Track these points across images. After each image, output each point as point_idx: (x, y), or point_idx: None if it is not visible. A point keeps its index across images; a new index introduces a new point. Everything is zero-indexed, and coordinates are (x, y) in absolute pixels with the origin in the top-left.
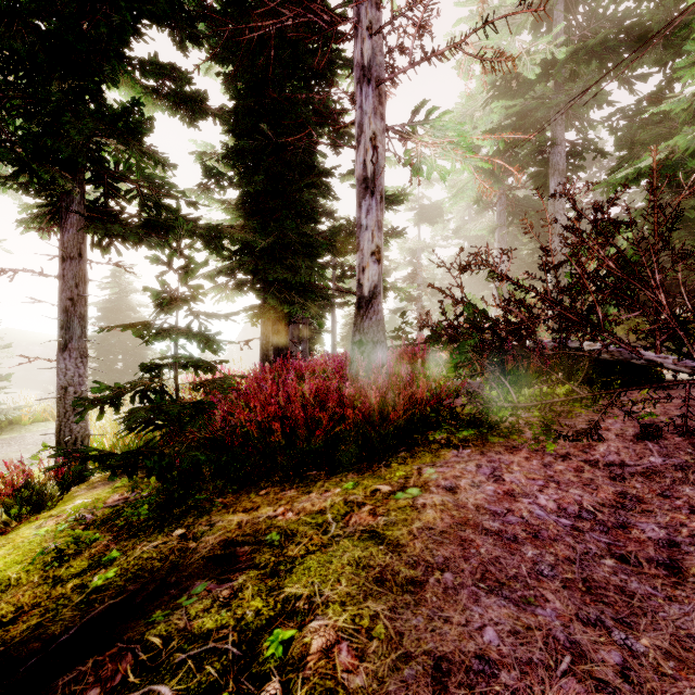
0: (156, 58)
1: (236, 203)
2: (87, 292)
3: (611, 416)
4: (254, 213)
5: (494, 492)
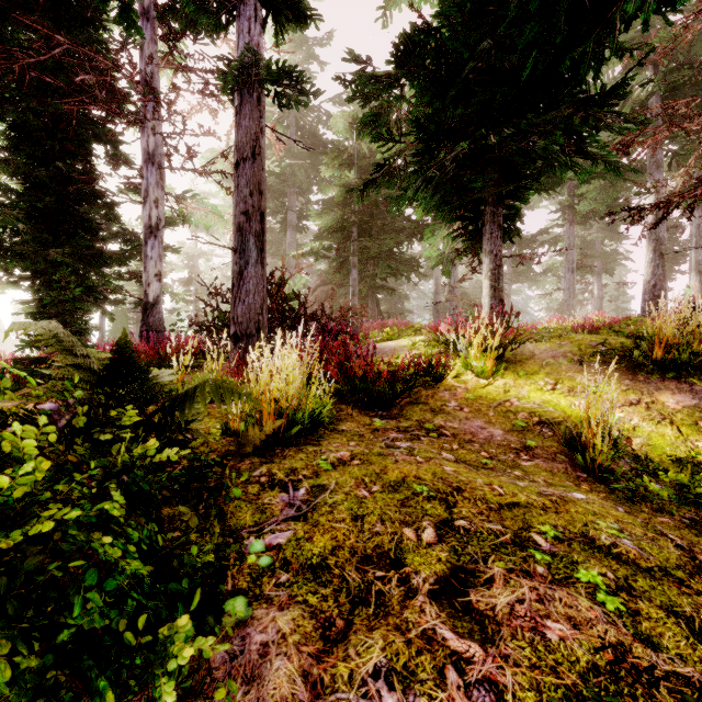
0: None
1: (21, 212)
2: None
3: None
4: (37, 220)
5: None
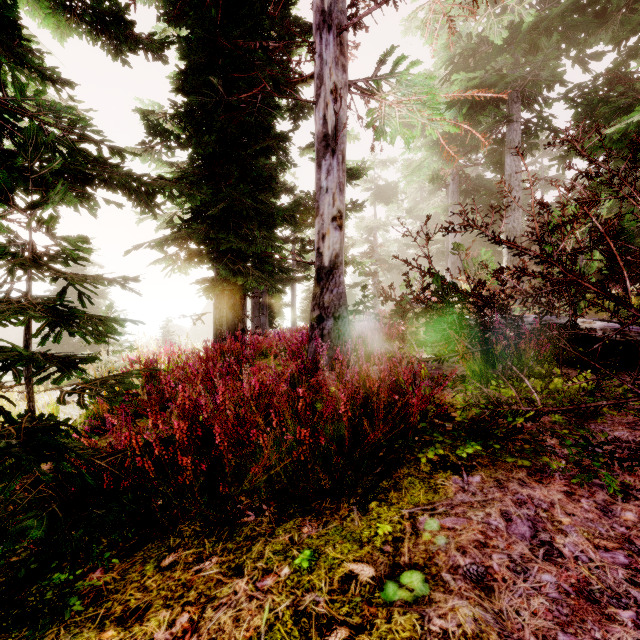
0: None
1: (185, 167)
2: None
3: None
4: (207, 179)
5: (558, 591)
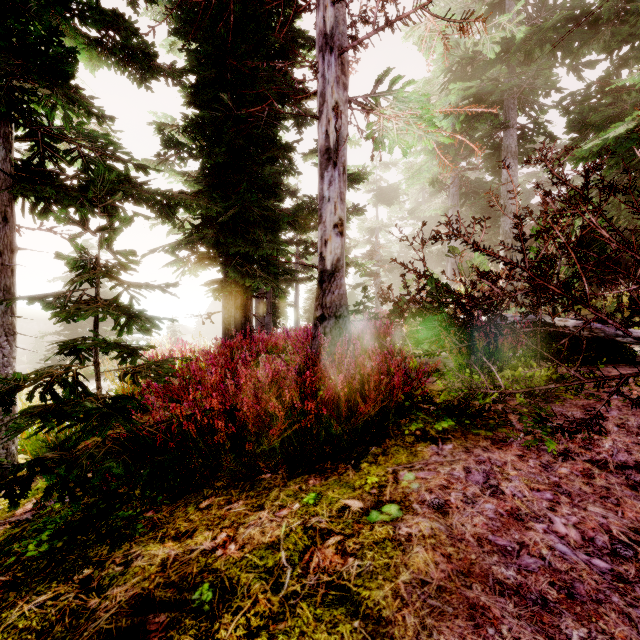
0: (98, 3)
1: (197, 176)
2: (14, 261)
3: (601, 401)
4: (216, 187)
5: (495, 513)
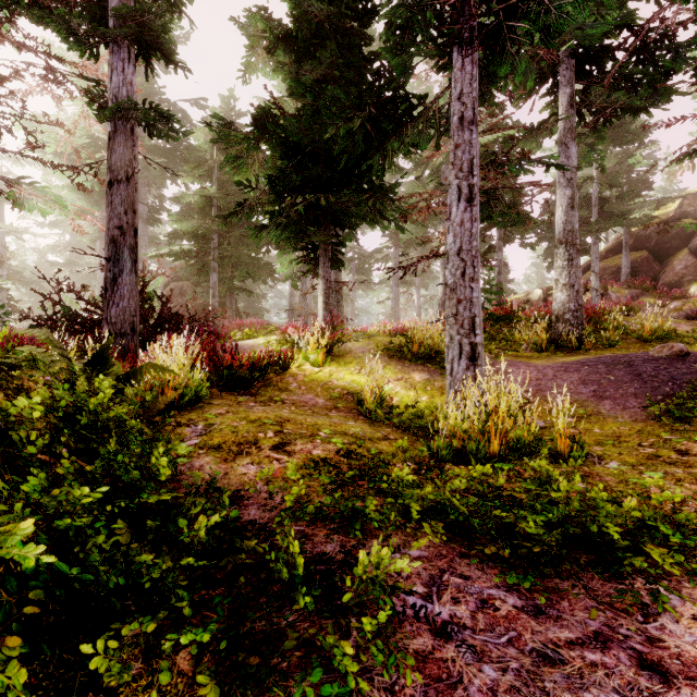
0: None
1: None
2: None
3: None
4: None
5: None
